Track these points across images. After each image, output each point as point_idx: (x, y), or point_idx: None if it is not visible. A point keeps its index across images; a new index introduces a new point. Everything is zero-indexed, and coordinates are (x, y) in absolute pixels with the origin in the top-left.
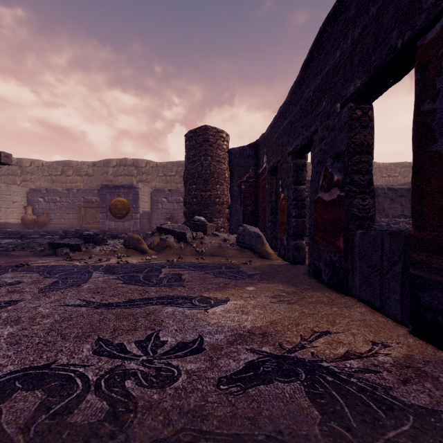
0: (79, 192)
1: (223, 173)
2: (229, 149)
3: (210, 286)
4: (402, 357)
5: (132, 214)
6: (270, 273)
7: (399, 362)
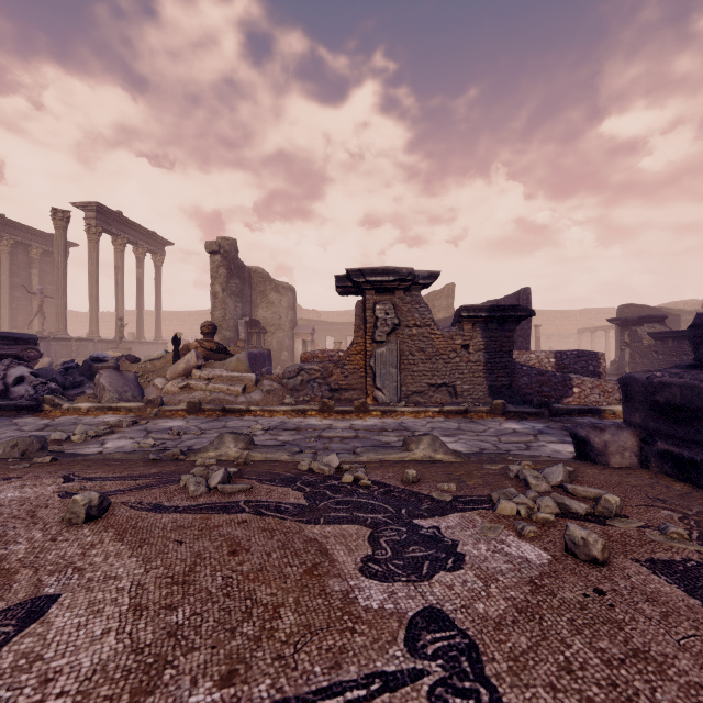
0: None
1: None
2: None
3: None
4: None
5: None
6: None
7: None
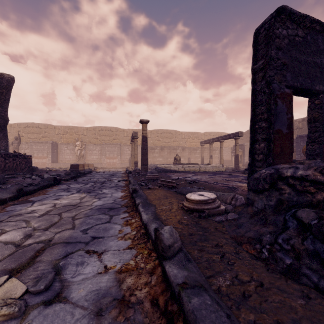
0: None
1: None
2: None
3: None
4: None
5: None
6: None
7: None
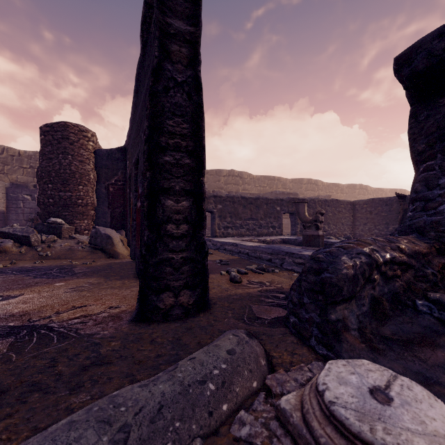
0: None
1: (87, 174)
2: (95, 150)
3: (15, 287)
4: (118, 312)
5: None
6: (99, 270)
7: (111, 315)
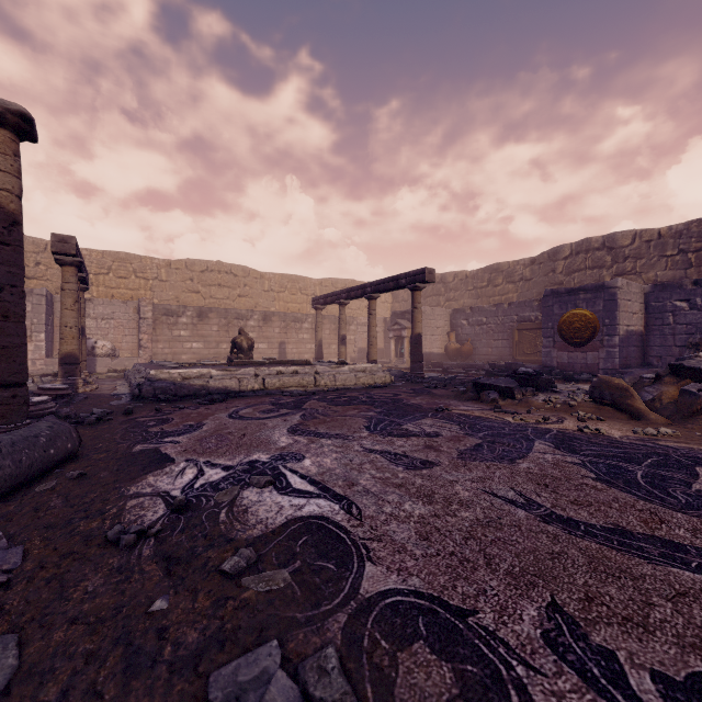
0: (510, 308)
1: None
2: None
3: None
4: None
5: (602, 337)
6: None
7: None
